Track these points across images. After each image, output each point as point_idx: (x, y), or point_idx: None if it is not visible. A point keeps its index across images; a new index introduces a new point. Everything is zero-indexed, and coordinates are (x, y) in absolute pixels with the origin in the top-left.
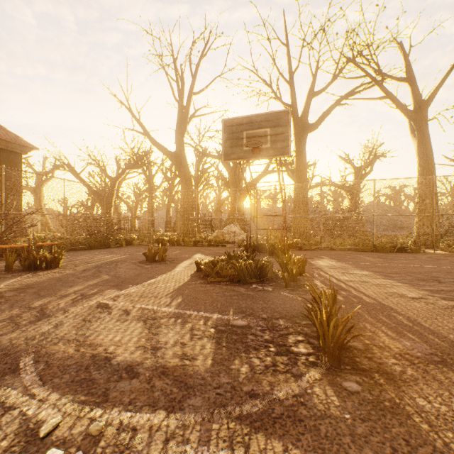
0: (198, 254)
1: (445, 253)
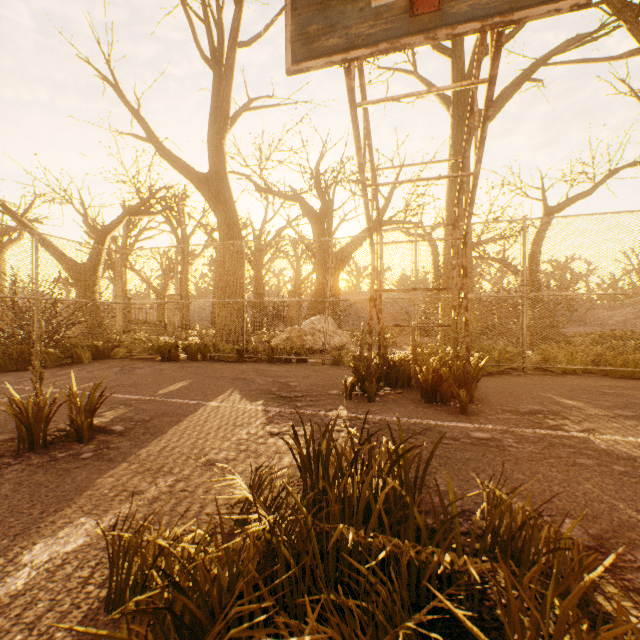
0: (230, 392)
1: None
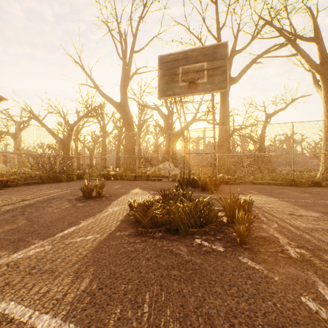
0: (136, 188)
1: None
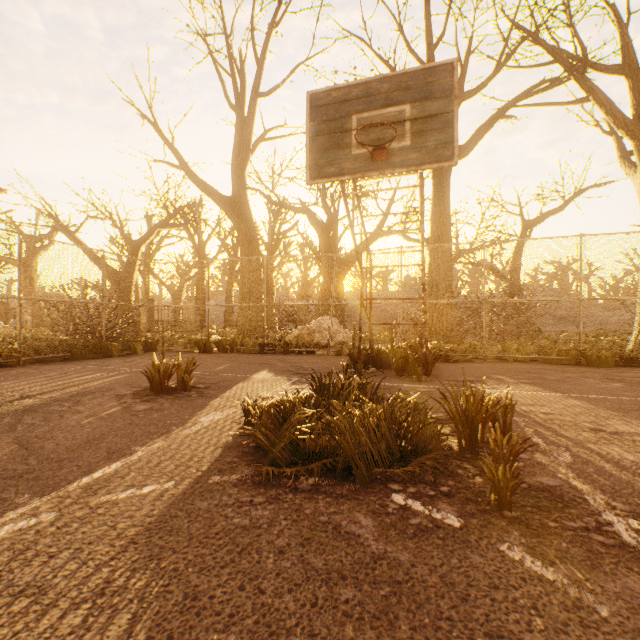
0: (262, 371)
1: None
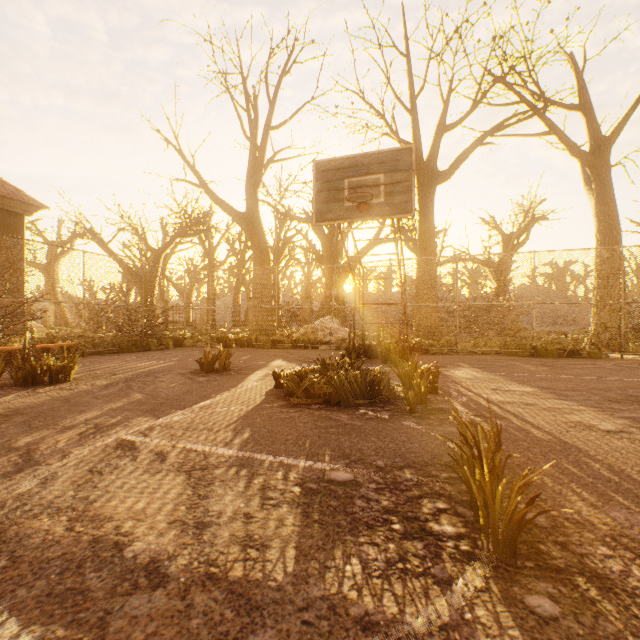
0: (277, 360)
1: (639, 359)
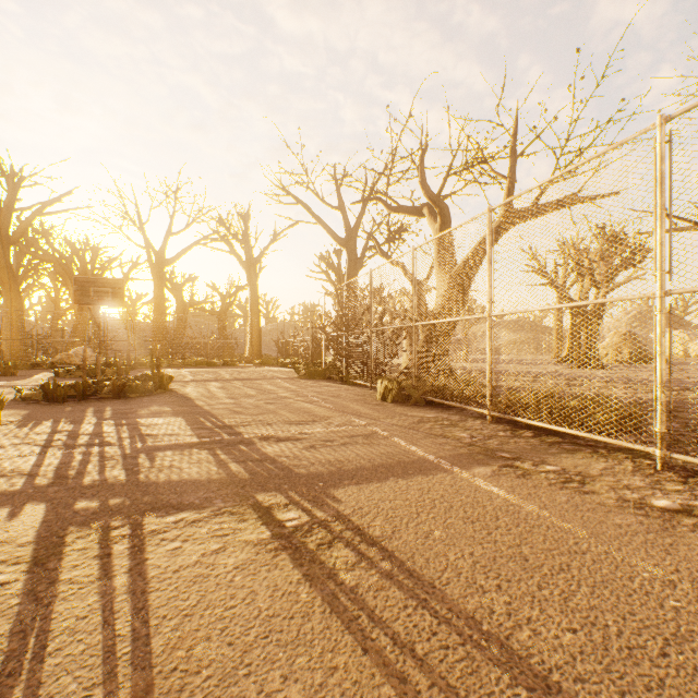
0: (46, 372)
1: (251, 366)
